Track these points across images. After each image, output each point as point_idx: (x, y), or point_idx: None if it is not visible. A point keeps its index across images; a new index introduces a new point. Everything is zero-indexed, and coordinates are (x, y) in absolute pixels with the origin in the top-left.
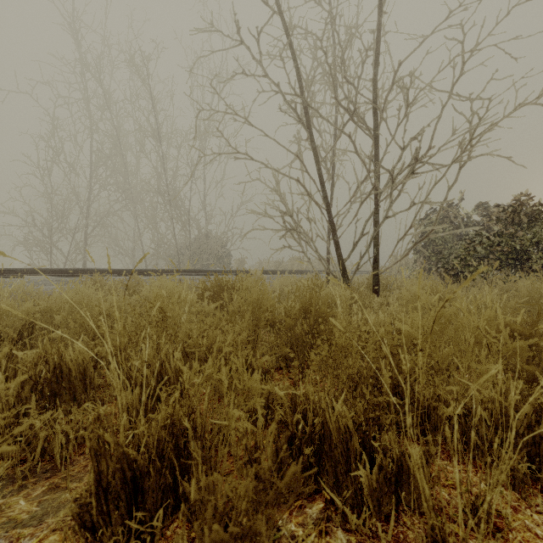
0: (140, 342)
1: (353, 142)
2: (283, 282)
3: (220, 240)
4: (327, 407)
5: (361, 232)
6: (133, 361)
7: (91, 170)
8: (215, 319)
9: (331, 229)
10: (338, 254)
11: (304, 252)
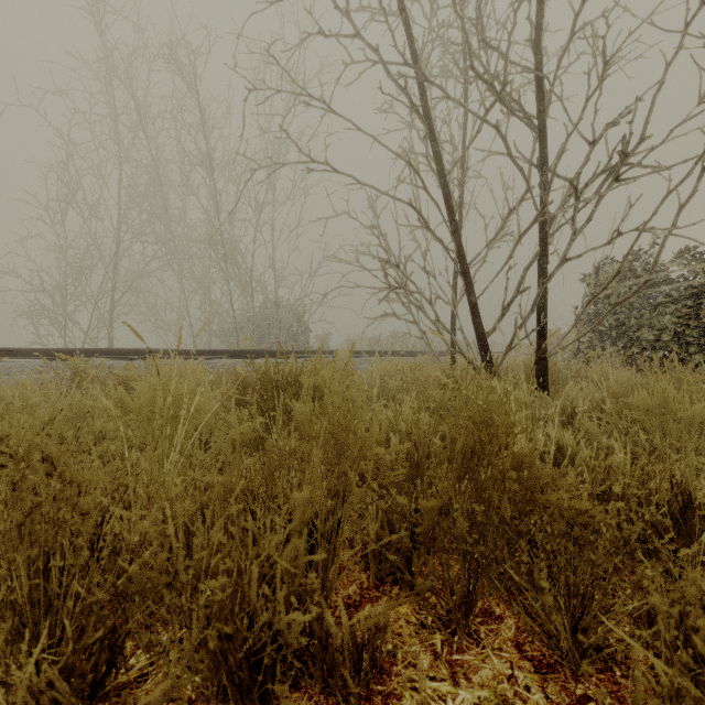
0: None
1: (503, 138)
2: (386, 370)
3: (294, 309)
4: None
5: (517, 288)
6: None
7: (119, 215)
8: (213, 494)
9: (464, 283)
10: (477, 325)
11: (416, 322)
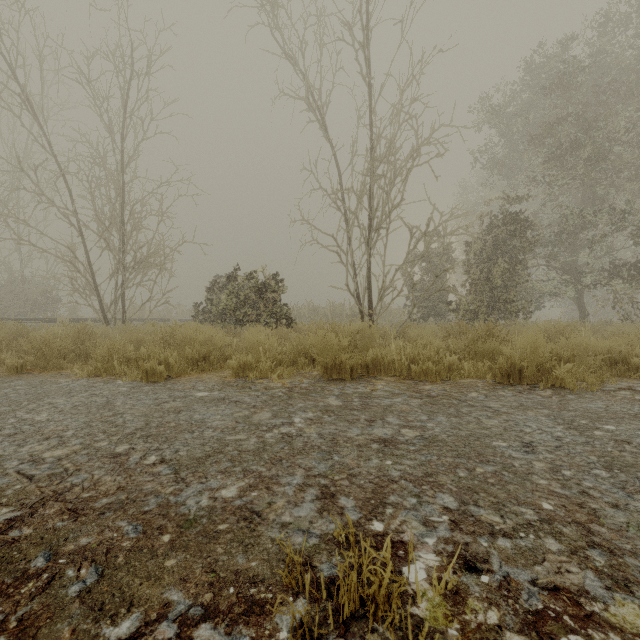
0: None
1: (108, 244)
2: None
3: (40, 286)
4: None
5: (115, 296)
6: None
7: None
8: None
9: (96, 293)
10: (101, 309)
11: (91, 306)
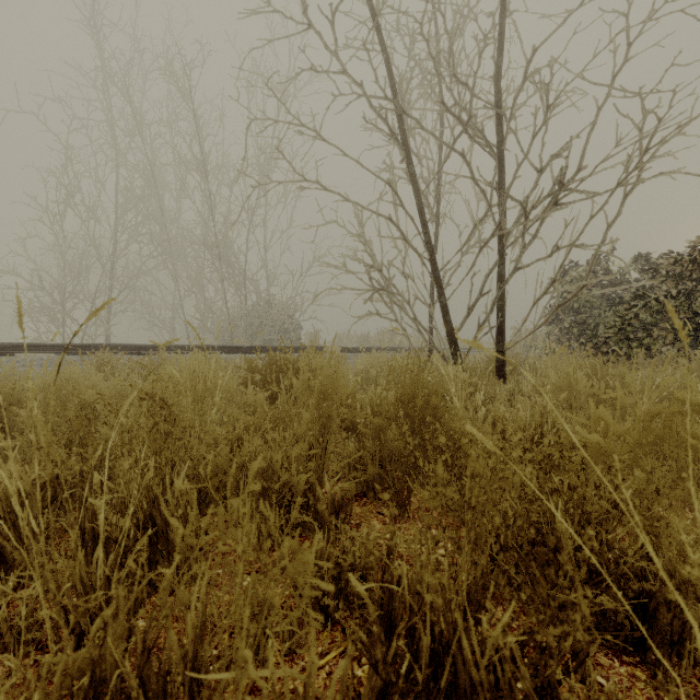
0: (122, 459)
1: (468, 164)
2: (369, 362)
3: (285, 308)
4: (460, 617)
5: (480, 291)
6: (92, 499)
7: (116, 216)
8: (255, 419)
9: (436, 287)
10: (447, 323)
11: (397, 321)
